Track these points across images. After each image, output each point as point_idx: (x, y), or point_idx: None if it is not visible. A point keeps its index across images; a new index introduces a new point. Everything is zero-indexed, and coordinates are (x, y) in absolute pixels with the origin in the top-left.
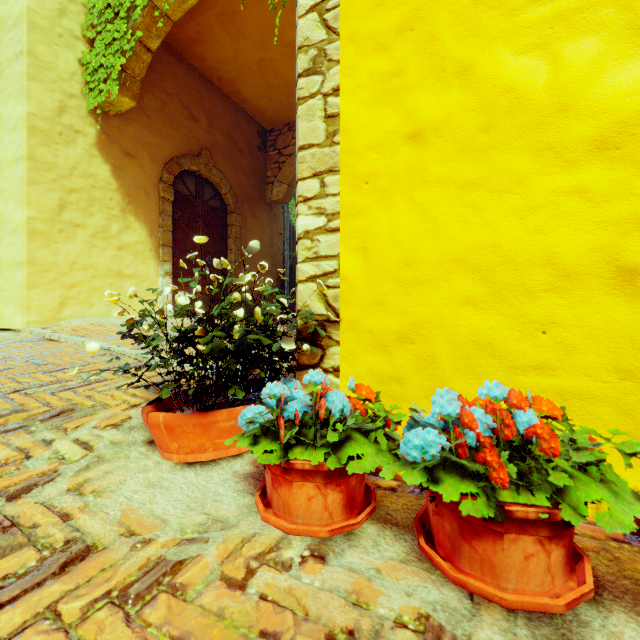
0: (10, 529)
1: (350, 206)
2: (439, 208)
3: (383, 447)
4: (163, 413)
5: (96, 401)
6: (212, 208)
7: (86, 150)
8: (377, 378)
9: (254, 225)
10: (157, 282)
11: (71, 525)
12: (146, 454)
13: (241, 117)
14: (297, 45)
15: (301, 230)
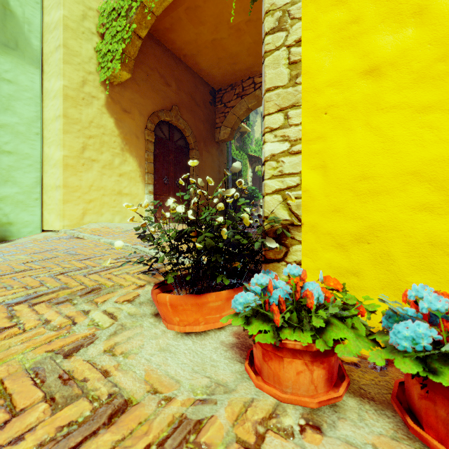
0: (68, 381)
1: (311, 133)
2: (395, 130)
3: (362, 333)
4: (168, 294)
5: (114, 282)
6: (179, 146)
7: (99, 109)
8: (335, 271)
9: (207, 157)
10: (144, 198)
11: (110, 381)
12: (154, 324)
13: (199, 82)
14: (264, 11)
15: (268, 154)
